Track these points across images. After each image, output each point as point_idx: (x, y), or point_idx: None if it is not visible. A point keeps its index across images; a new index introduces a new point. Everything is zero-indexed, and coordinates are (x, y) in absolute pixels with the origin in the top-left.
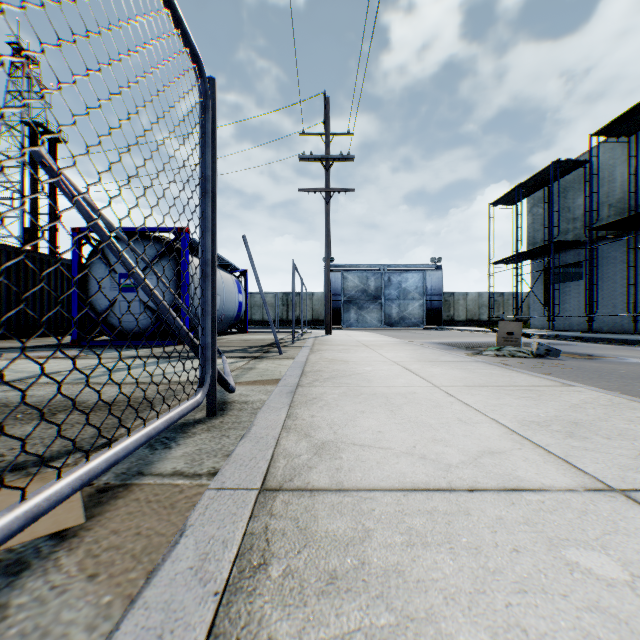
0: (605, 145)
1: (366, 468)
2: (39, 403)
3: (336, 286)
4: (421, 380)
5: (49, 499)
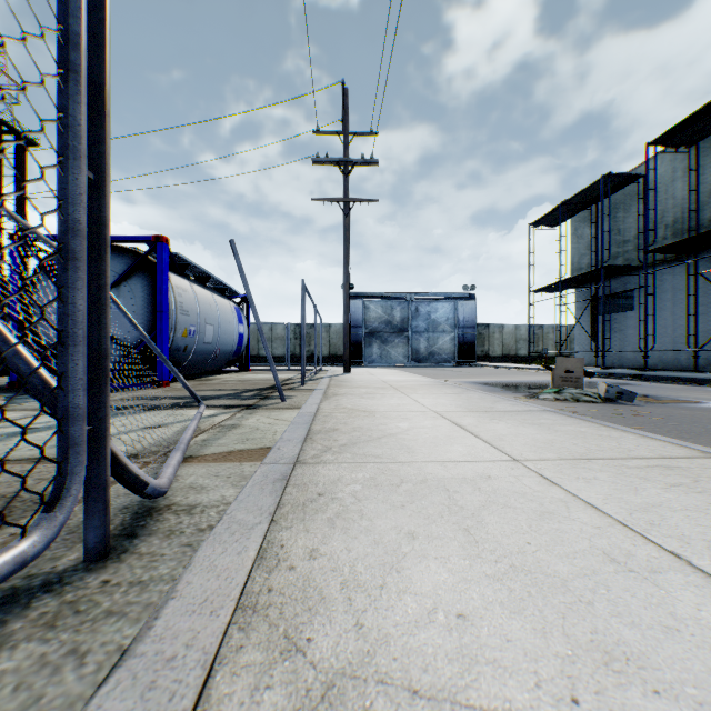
0: (660, 158)
1: None
2: None
3: (357, 317)
4: (488, 447)
5: None
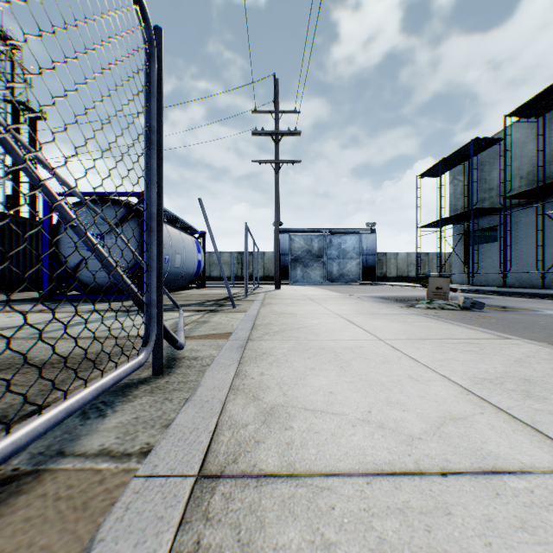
0: (517, 125)
1: (320, 442)
2: None
3: (284, 247)
4: (365, 333)
5: None
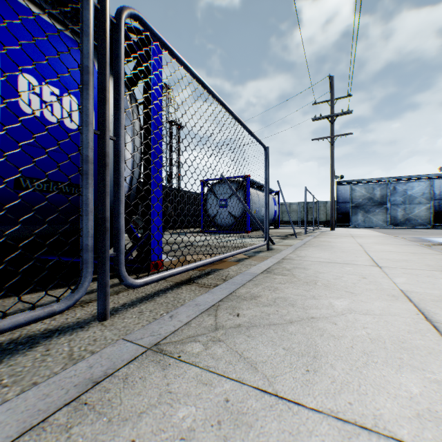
0: None
1: (310, 259)
2: (217, 245)
3: (345, 196)
4: (360, 248)
5: (247, 249)
